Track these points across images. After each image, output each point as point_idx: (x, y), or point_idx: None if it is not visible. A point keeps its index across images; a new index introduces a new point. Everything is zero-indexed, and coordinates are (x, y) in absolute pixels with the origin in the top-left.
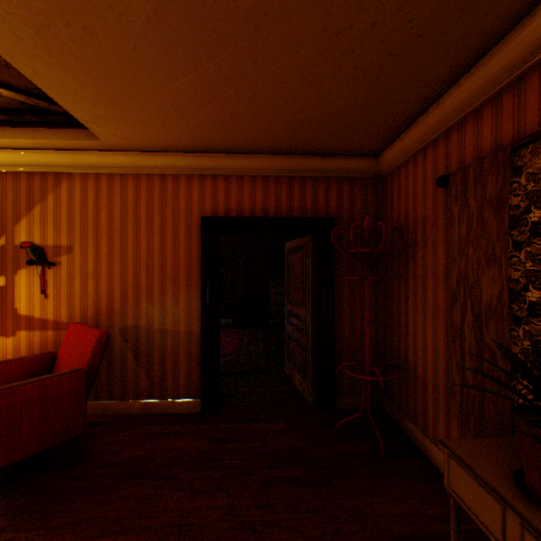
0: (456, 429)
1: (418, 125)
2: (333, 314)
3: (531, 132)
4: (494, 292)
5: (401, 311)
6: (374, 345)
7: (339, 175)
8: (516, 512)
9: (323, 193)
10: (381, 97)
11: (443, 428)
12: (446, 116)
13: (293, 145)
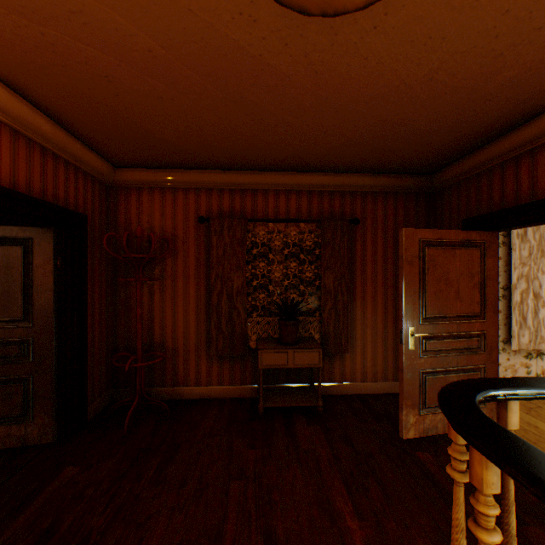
0: (207, 364)
1: (179, 173)
2: (88, 320)
3: (249, 216)
4: (240, 283)
5: (144, 306)
6: (107, 344)
7: (89, 170)
8: (294, 348)
9: (75, 183)
10: (192, 154)
11: (195, 370)
12: (203, 181)
13: (82, 123)
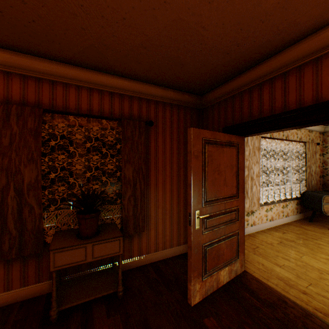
0: None
1: None
2: None
3: (47, 106)
4: (34, 176)
5: None
6: None
7: None
8: (93, 241)
9: None
10: None
11: None
12: None
13: None
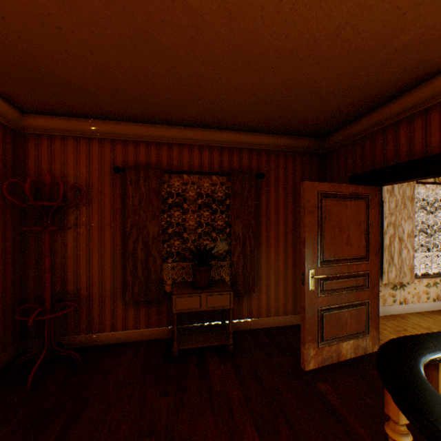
0: (123, 309)
1: (94, 123)
2: None
3: (165, 167)
4: (156, 230)
5: (57, 254)
6: (14, 295)
7: None
8: (207, 292)
9: None
10: (105, 102)
11: (111, 316)
12: (118, 132)
13: None
